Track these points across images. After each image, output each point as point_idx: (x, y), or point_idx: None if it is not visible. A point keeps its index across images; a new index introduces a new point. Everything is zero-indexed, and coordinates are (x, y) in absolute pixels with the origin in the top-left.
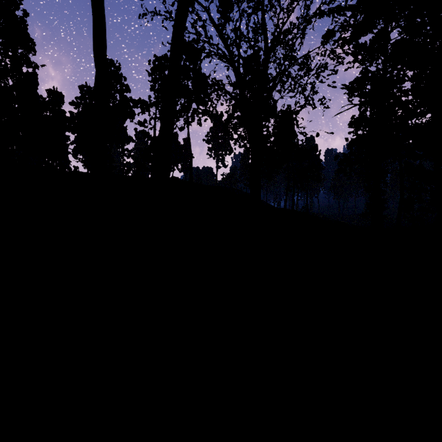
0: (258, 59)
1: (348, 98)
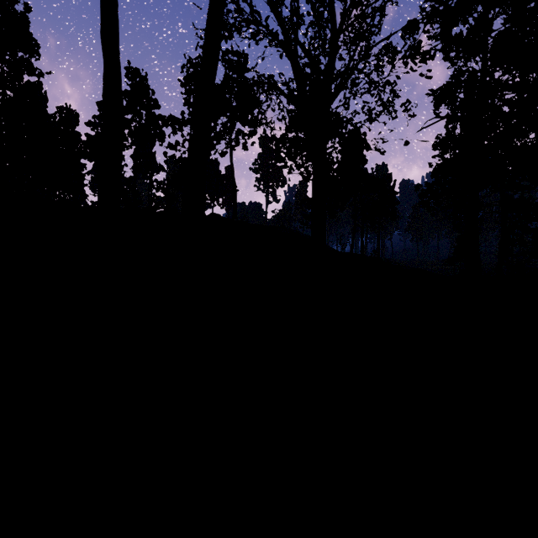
0: (324, 35)
1: (434, 110)
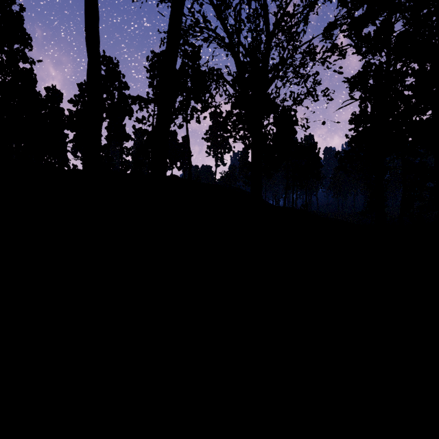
0: (260, 41)
1: (349, 93)
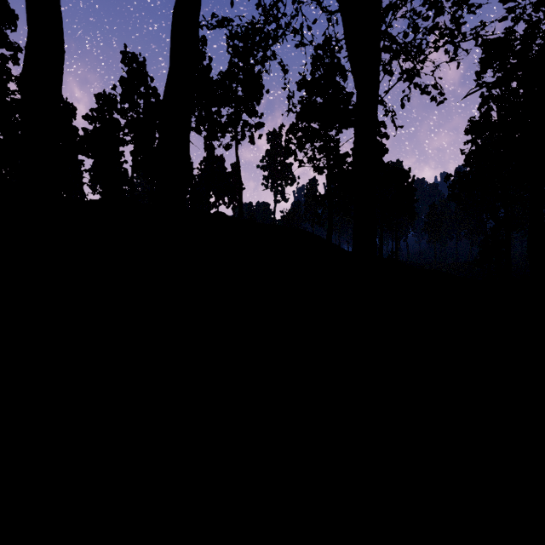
0: None
1: (476, 79)
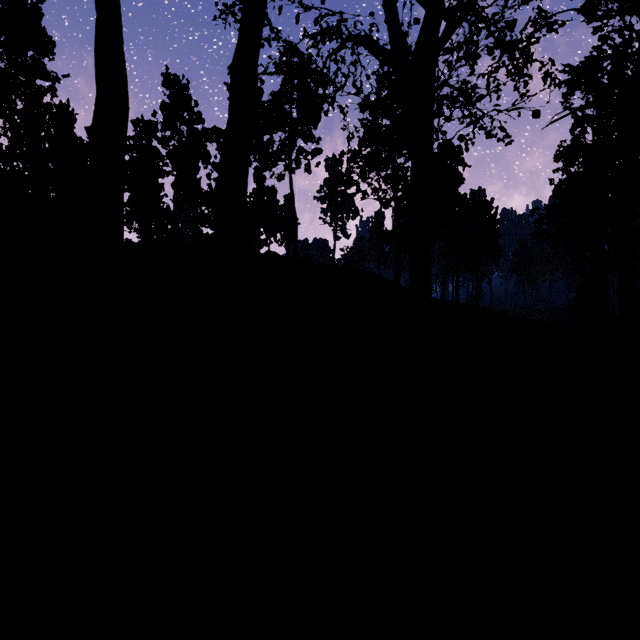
0: None
1: (563, 102)
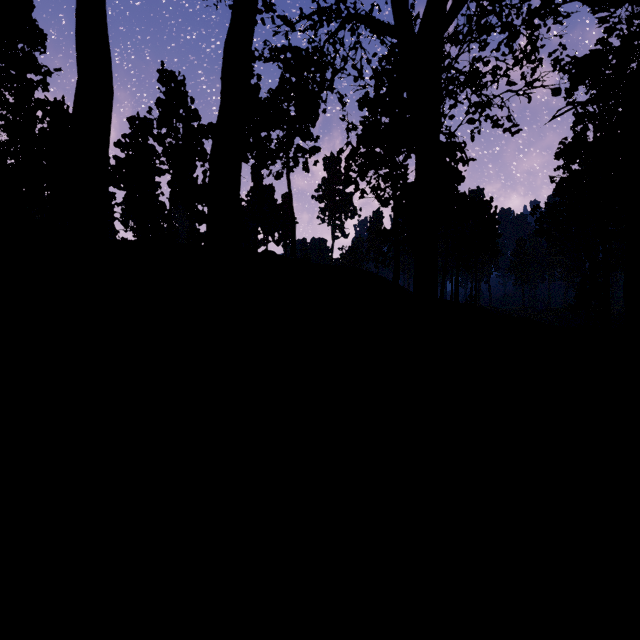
0: None
1: (566, 97)
